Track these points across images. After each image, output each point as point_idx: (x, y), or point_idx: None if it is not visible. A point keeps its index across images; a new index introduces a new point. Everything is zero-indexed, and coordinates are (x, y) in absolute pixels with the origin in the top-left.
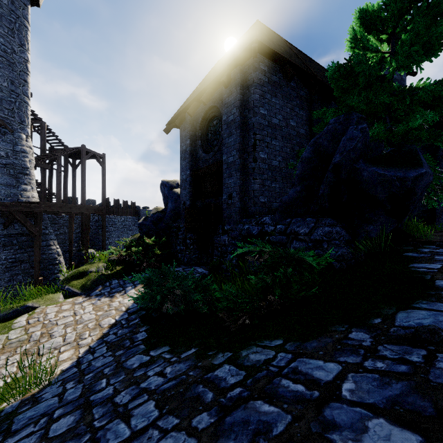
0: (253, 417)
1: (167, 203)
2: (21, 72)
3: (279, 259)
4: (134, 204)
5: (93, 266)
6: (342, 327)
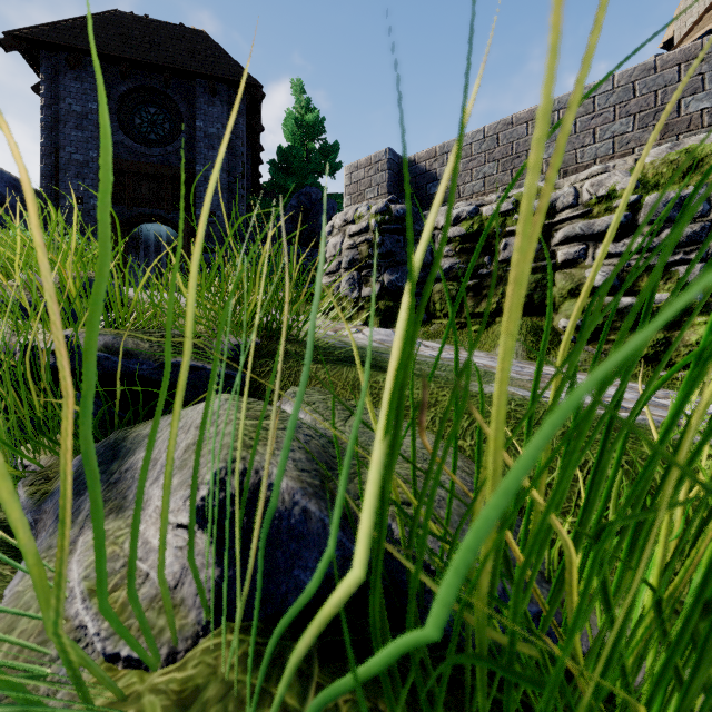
0: None
1: None
2: None
3: None
4: None
5: None
6: None
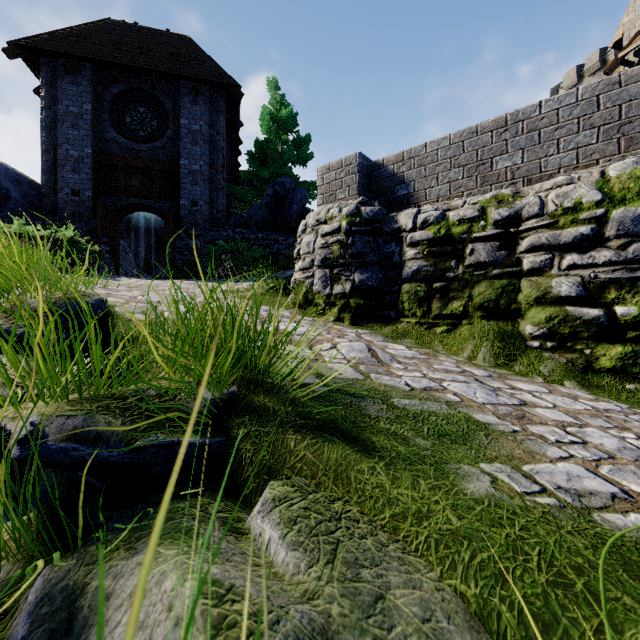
0: None
1: None
2: None
3: None
4: None
5: None
6: None
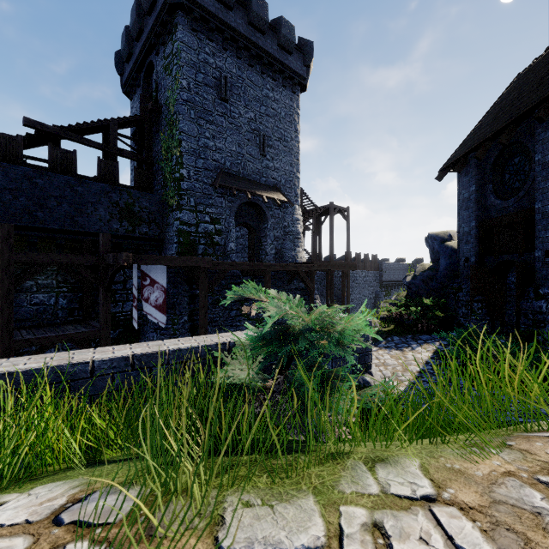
0: None
1: (437, 259)
2: (295, 154)
3: None
4: (375, 257)
5: None
6: None
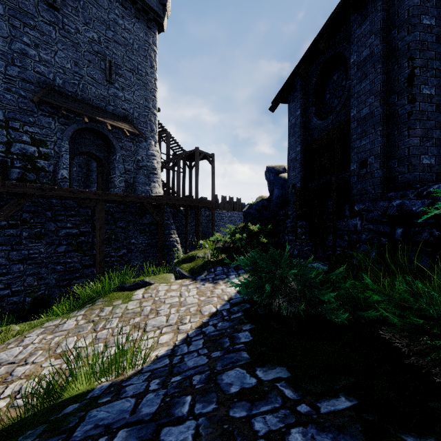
0: None
1: (272, 189)
2: (151, 90)
3: None
4: (239, 200)
5: (200, 251)
6: None
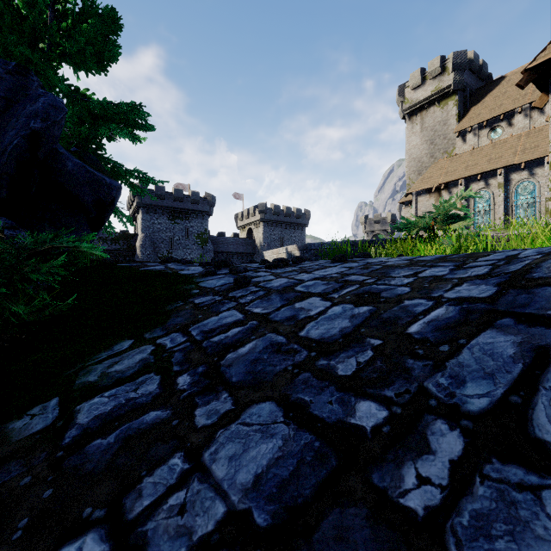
0: (251, 357)
1: None
2: None
3: (5, 254)
4: None
5: None
6: (178, 303)
